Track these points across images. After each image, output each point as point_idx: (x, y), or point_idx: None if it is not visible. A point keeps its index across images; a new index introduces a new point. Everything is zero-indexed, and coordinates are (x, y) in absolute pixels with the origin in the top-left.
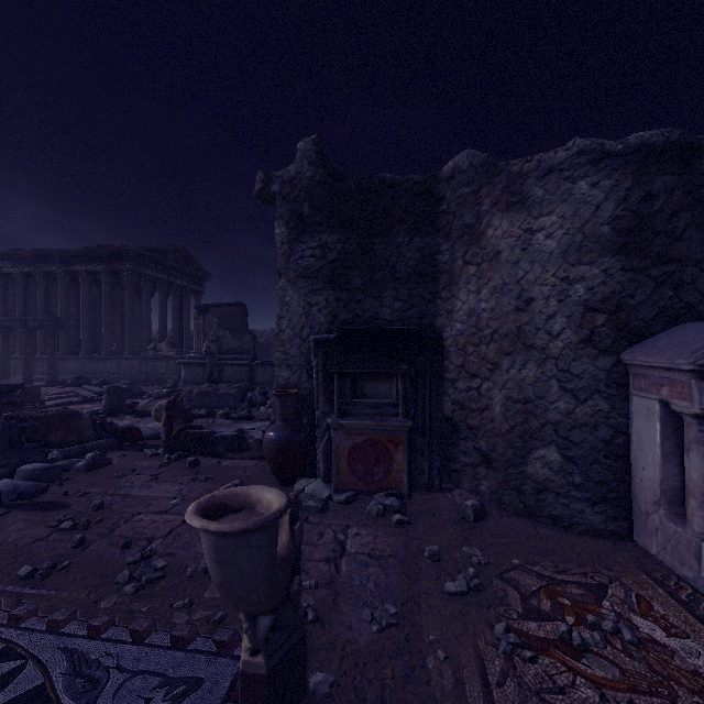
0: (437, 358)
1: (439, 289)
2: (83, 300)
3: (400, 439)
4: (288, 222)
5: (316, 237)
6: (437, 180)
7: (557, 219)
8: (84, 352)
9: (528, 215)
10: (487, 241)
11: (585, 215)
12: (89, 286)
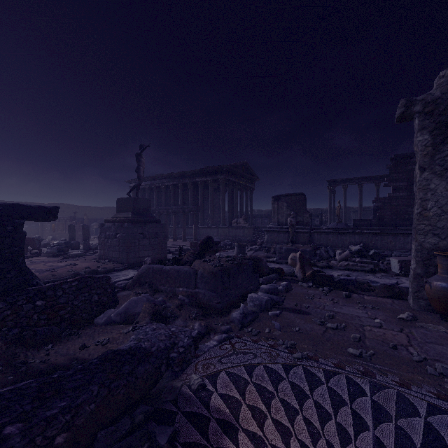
0: None
1: None
2: (200, 197)
3: None
4: (432, 131)
5: None
6: None
7: None
8: (200, 224)
9: None
10: None
11: None
12: (202, 189)
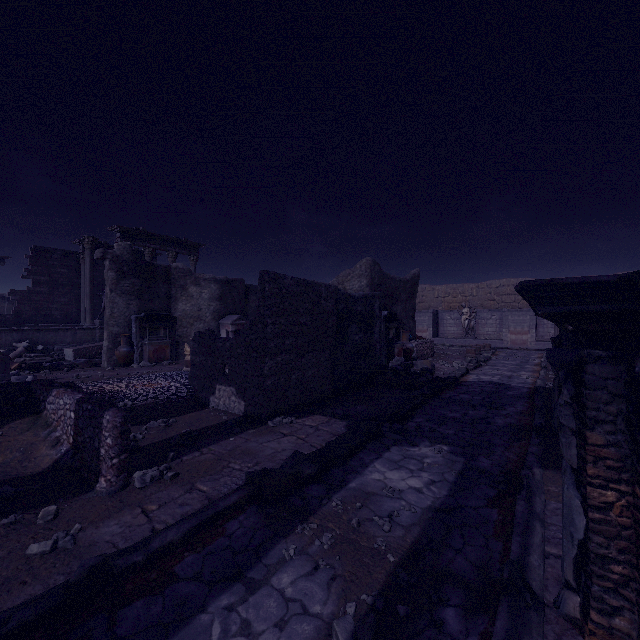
0: (175, 322)
1: (172, 302)
2: None
3: (169, 346)
4: (117, 272)
5: (130, 280)
6: (171, 268)
7: (207, 291)
8: None
9: (201, 288)
10: (190, 291)
11: (213, 292)
12: None
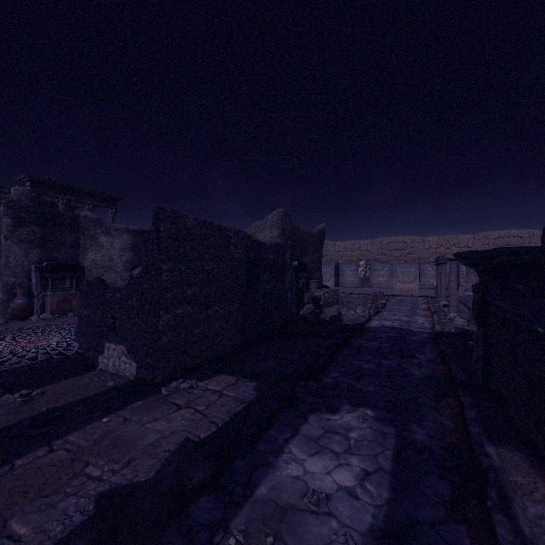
0: (83, 273)
1: (80, 251)
2: None
3: (75, 297)
4: (13, 218)
5: (30, 227)
6: (79, 216)
7: (119, 241)
8: None
9: (112, 238)
10: (100, 241)
11: (125, 242)
12: None
